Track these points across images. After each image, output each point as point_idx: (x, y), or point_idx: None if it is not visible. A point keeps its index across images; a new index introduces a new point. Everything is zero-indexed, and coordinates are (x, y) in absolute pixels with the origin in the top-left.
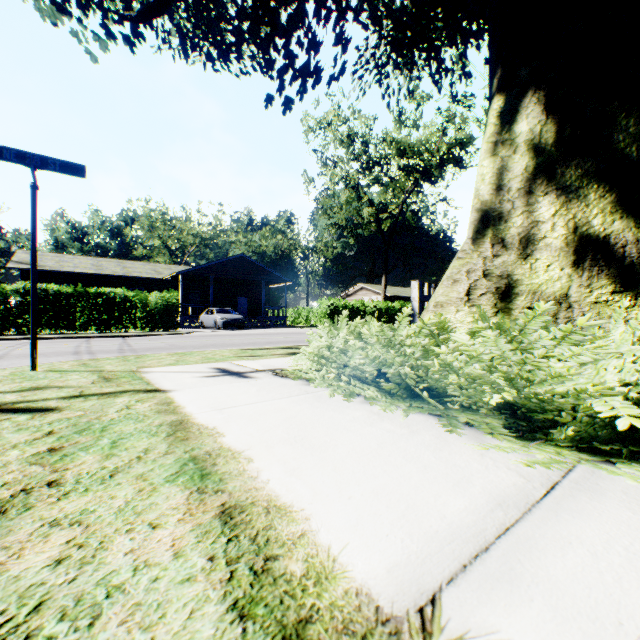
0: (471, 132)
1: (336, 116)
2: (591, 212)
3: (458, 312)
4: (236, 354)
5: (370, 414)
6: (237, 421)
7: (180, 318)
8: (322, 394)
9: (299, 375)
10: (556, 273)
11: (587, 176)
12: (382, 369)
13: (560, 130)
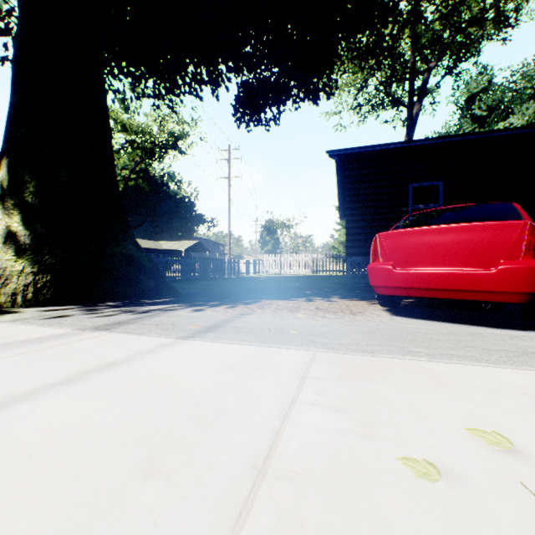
0: (184, 130)
1: None
2: (14, 221)
3: None
4: None
5: None
6: None
7: None
8: None
9: None
10: None
11: (16, 205)
12: None
13: (10, 181)
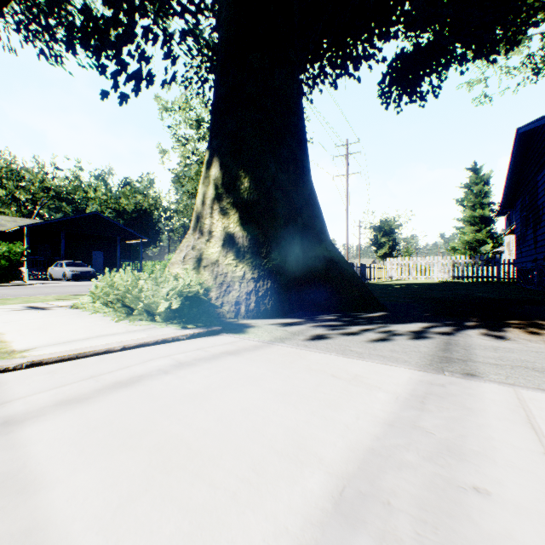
0: None
1: (185, 103)
2: (230, 221)
3: (178, 268)
4: (57, 298)
5: (99, 319)
6: (13, 325)
7: (26, 270)
8: (86, 314)
9: (77, 305)
10: (216, 249)
11: (230, 203)
12: (109, 297)
13: (223, 178)
